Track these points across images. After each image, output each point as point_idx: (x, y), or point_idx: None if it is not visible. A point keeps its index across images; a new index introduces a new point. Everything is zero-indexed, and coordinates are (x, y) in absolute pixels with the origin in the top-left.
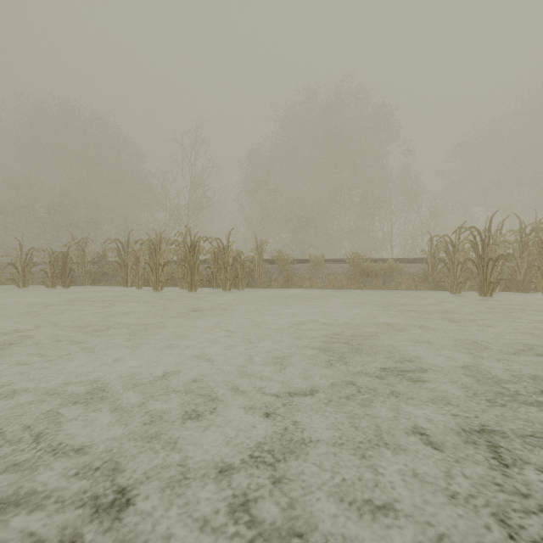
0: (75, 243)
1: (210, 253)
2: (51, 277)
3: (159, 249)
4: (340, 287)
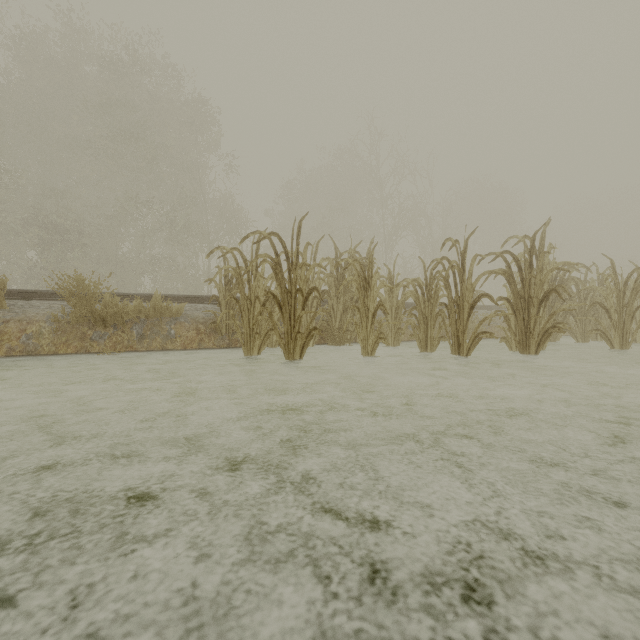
0: None
1: None
2: None
3: None
4: (31, 350)
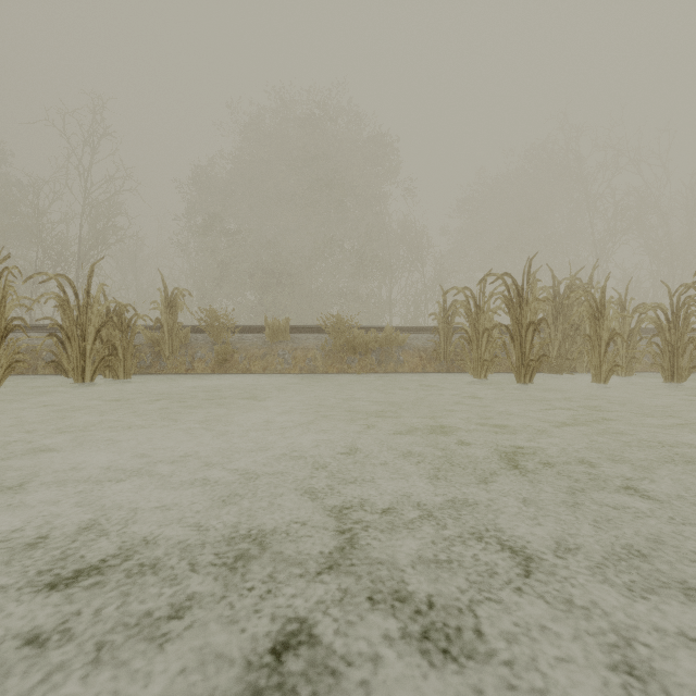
0: None
1: (59, 307)
2: None
3: None
4: (312, 370)
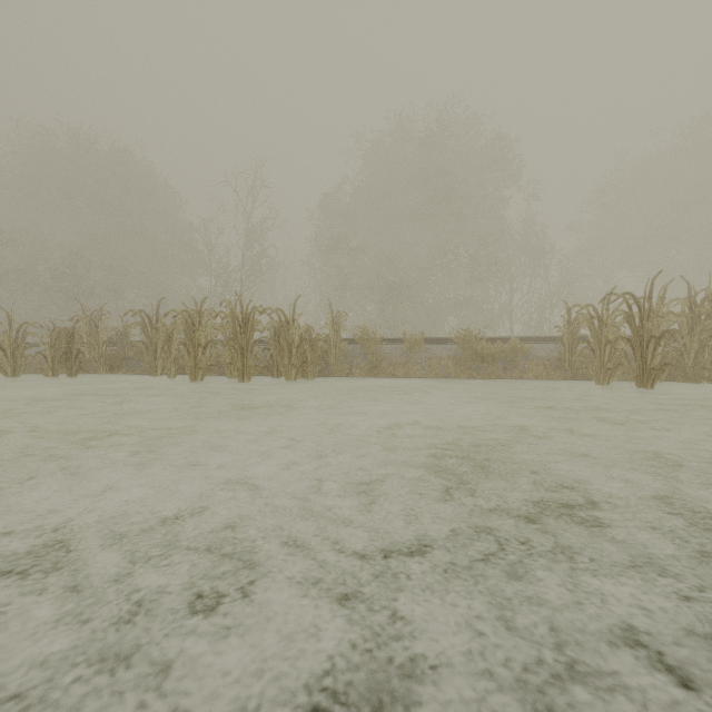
0: (85, 316)
1: (269, 329)
2: (51, 363)
3: (198, 324)
4: (445, 375)
